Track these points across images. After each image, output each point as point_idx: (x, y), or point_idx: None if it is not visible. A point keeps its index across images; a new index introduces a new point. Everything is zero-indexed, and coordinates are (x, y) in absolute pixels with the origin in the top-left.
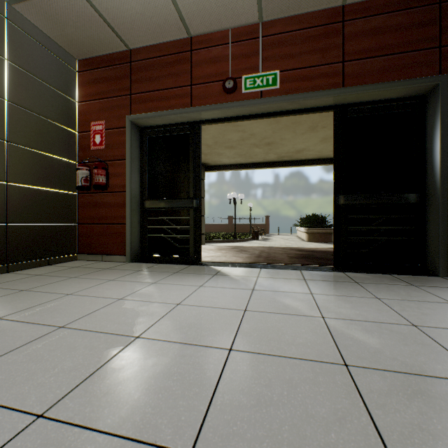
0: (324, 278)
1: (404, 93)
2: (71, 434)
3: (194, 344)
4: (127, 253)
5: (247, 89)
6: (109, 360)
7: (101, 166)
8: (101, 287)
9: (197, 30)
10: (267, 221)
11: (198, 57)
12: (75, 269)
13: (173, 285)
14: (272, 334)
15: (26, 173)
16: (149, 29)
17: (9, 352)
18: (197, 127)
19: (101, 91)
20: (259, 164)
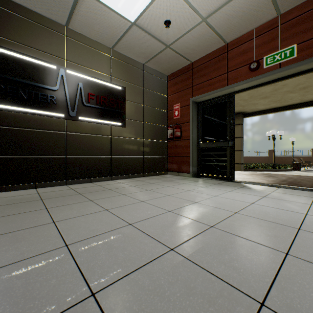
0: None
1: None
2: (178, 215)
3: (219, 208)
4: (190, 172)
5: (267, 65)
6: (186, 205)
7: (178, 127)
8: (180, 185)
9: (231, 38)
10: None
11: (231, 54)
12: (167, 178)
13: (214, 189)
14: (262, 213)
15: (149, 134)
16: (202, 50)
17: (156, 198)
18: (231, 96)
19: (177, 88)
20: (296, 105)
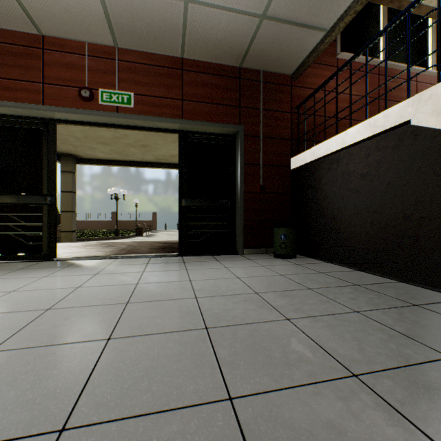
0: (163, 262)
1: (222, 131)
2: None
3: (17, 311)
4: None
5: (104, 101)
6: None
7: None
8: None
9: (50, 32)
10: (155, 218)
11: (52, 58)
12: None
13: (13, 279)
14: (90, 297)
15: None
16: None
17: None
18: (52, 124)
19: None
20: (138, 162)
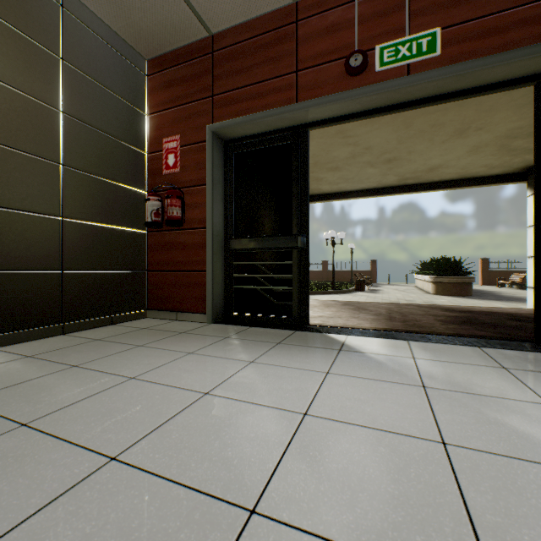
0: (540, 368)
1: None
2: None
3: None
4: (208, 310)
5: (384, 64)
6: None
7: (175, 195)
8: (177, 366)
9: None
10: (373, 267)
11: (306, 29)
12: (143, 331)
13: (283, 369)
14: None
15: (86, 205)
16: None
17: (9, 531)
18: (302, 132)
19: (175, 96)
20: (371, 190)
